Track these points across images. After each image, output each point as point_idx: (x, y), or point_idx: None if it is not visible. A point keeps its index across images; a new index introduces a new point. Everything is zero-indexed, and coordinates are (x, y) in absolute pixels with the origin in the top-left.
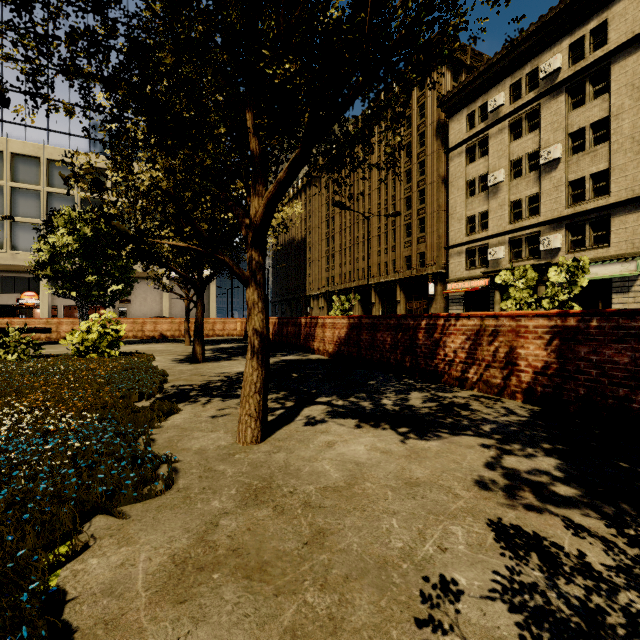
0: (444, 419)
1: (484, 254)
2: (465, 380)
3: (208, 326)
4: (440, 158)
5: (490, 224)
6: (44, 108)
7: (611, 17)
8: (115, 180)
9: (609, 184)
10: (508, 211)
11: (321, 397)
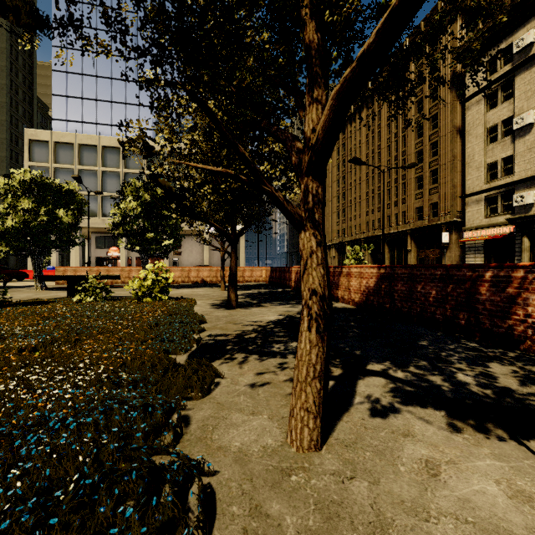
0: None
1: (508, 200)
2: None
3: (239, 273)
4: (455, 109)
5: (516, 169)
6: (123, 111)
7: None
8: (162, 143)
9: None
10: None
11: (371, 363)
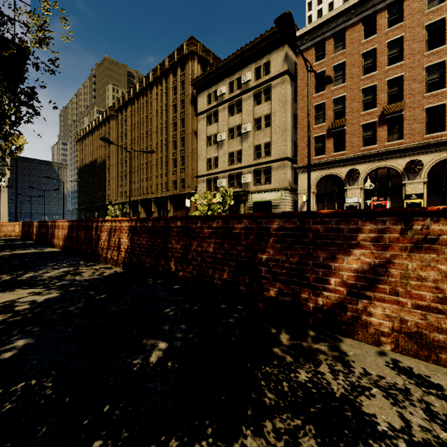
0: (43, 281)
1: (216, 183)
2: (107, 259)
3: None
4: (193, 118)
5: (219, 165)
6: None
7: (271, 60)
8: None
9: (271, 150)
10: (228, 158)
11: None
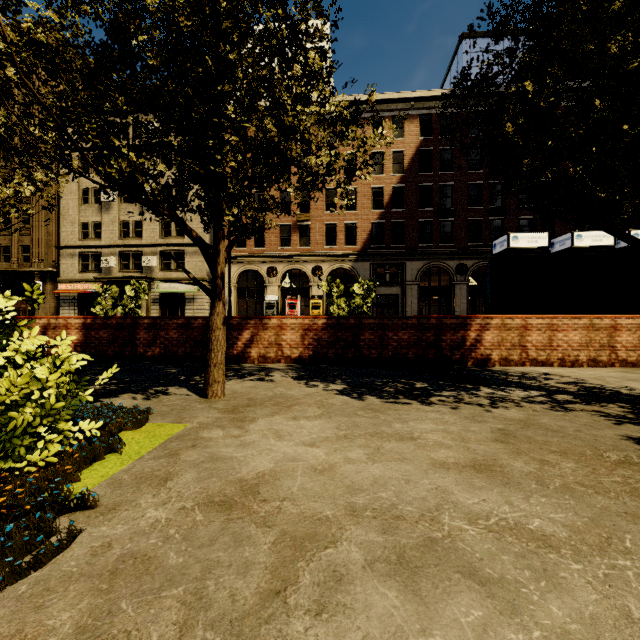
0: None
1: (98, 260)
2: None
3: None
4: None
5: (103, 235)
6: None
7: None
8: None
9: None
10: (119, 228)
11: None
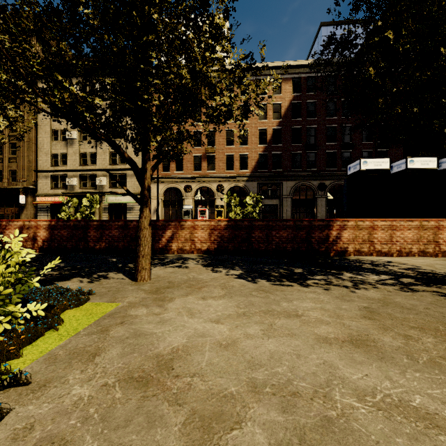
0: None
1: (65, 180)
2: None
3: None
4: None
5: (68, 162)
6: None
7: None
8: None
9: None
10: (79, 158)
11: None
